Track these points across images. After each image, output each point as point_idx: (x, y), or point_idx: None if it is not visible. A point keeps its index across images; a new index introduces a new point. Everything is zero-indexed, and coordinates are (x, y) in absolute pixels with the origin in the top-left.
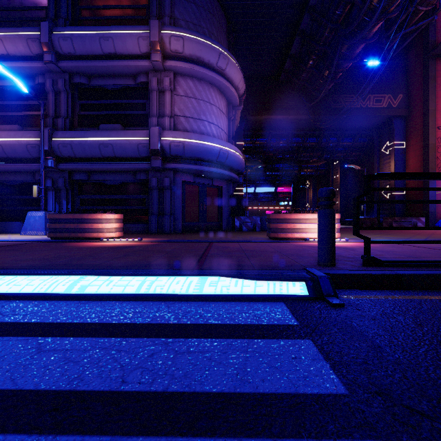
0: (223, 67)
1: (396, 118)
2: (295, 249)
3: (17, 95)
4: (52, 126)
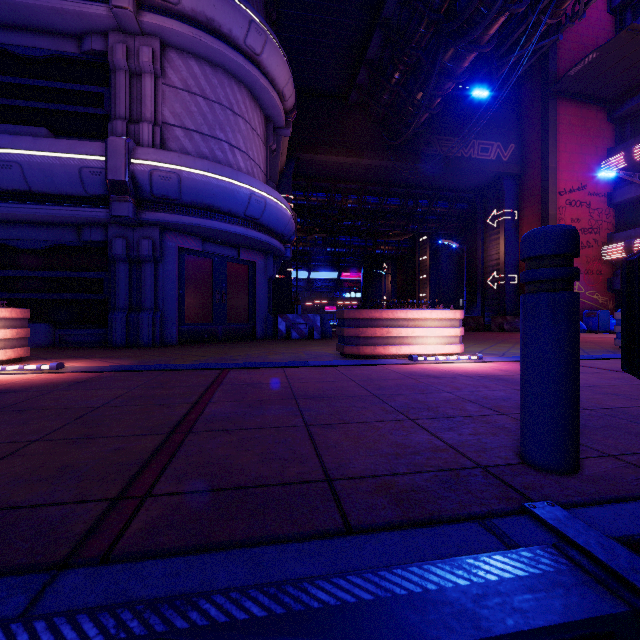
0: (257, 48)
1: (507, 176)
2: (408, 387)
3: None
4: None
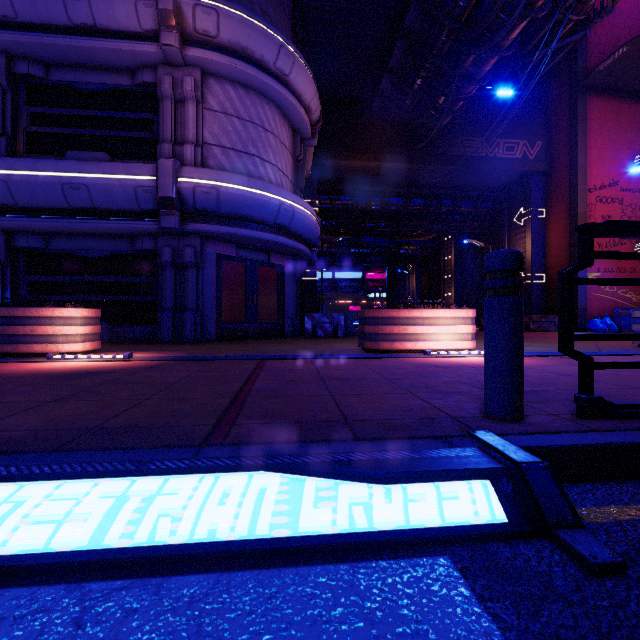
0: (286, 70)
1: (533, 174)
2: (416, 374)
3: None
4: None
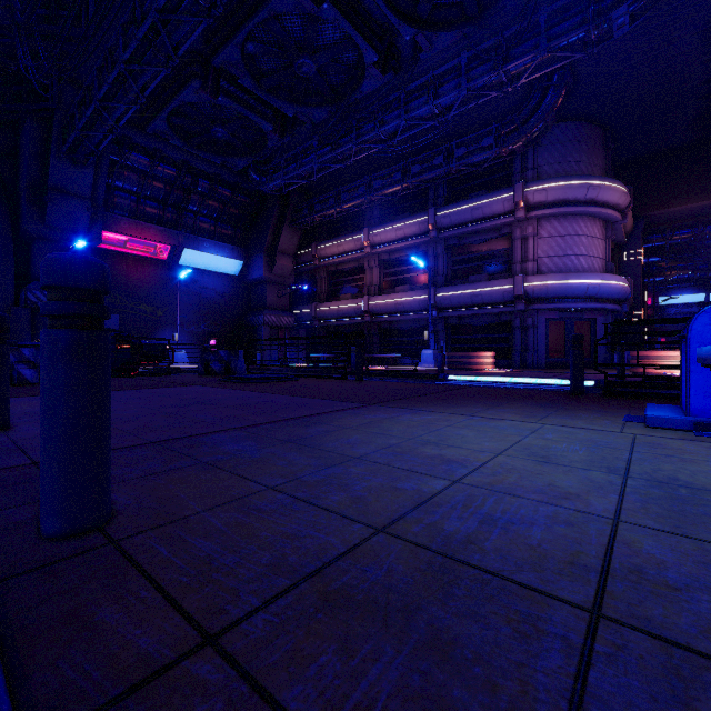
0: (593, 196)
1: None
2: None
3: (406, 262)
4: (433, 283)
